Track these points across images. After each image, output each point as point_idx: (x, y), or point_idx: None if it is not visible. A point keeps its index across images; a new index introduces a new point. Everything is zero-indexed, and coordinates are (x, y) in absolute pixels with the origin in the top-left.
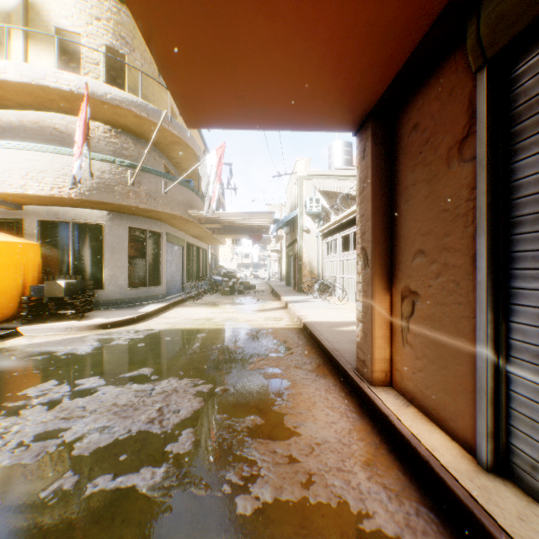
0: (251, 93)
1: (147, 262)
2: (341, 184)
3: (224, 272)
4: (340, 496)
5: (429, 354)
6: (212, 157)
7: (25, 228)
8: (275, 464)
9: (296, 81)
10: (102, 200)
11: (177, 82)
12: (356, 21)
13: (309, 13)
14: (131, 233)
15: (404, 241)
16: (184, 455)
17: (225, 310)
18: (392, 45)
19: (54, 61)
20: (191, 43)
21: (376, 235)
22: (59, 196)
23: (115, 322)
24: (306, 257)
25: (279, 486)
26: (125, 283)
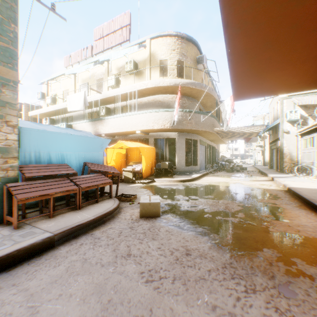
0: (267, 87)
1: (192, 154)
2: None
3: (226, 159)
4: (313, 236)
5: None
6: (228, 101)
7: (149, 142)
8: (281, 226)
9: (290, 80)
10: (178, 128)
11: (236, 91)
12: None
13: (298, 66)
14: (186, 141)
15: None
16: (243, 218)
17: (232, 179)
18: None
19: (159, 74)
20: (247, 82)
21: None
22: (163, 128)
23: (185, 179)
24: (285, 149)
25: (284, 230)
26: (184, 164)
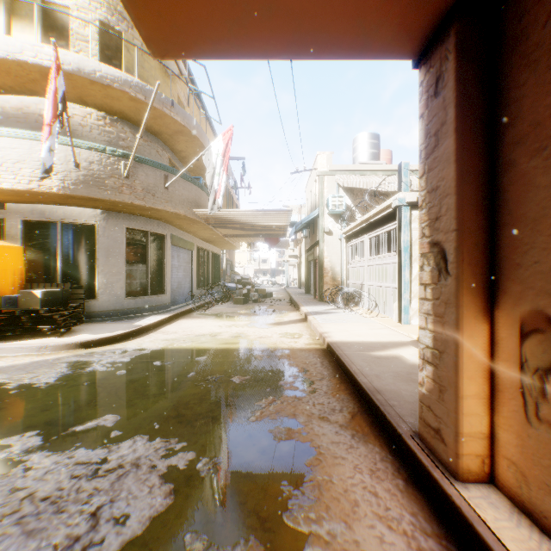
0: None
1: (148, 268)
2: (367, 179)
3: (238, 278)
4: None
5: None
6: (218, 144)
7: (8, 229)
8: None
9: None
10: (90, 196)
11: None
12: None
13: None
14: (130, 235)
15: (529, 226)
16: None
17: (235, 323)
18: None
19: (39, 39)
20: None
21: (463, 219)
22: (39, 191)
23: (101, 339)
24: (327, 262)
25: None
26: (122, 291)
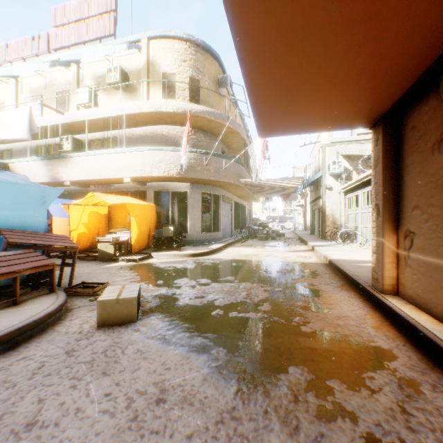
0: (301, 119)
1: (212, 215)
2: (362, 147)
3: (259, 223)
4: (357, 334)
5: (421, 270)
6: (258, 142)
7: (147, 196)
8: (318, 320)
9: (329, 111)
10: (189, 177)
11: (261, 121)
12: (367, 85)
13: (339, 87)
14: (202, 196)
15: (405, 200)
16: (268, 311)
17: (265, 250)
18: (391, 89)
19: (161, 94)
20: (274, 106)
21: (385, 196)
22: (167, 176)
23: (199, 253)
24: (329, 210)
25: (322, 327)
26: (199, 229)
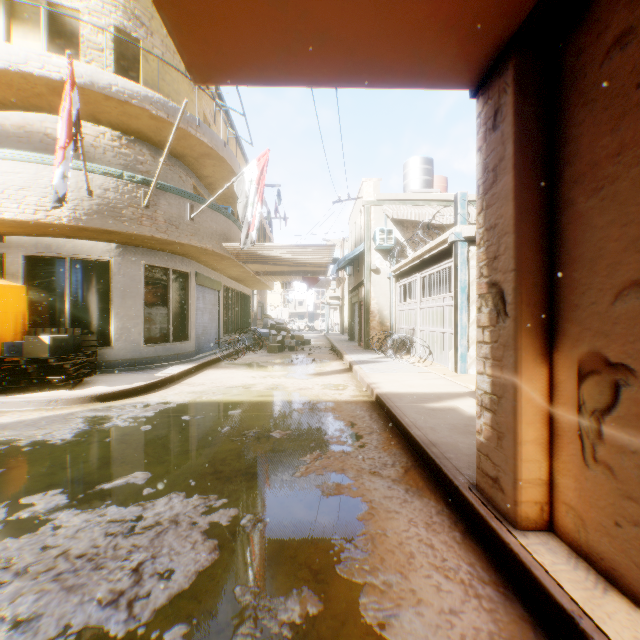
0: None
1: (170, 310)
2: (420, 210)
3: (272, 323)
4: None
5: None
6: (252, 170)
7: (7, 266)
8: None
9: None
10: (105, 228)
11: None
12: None
13: None
14: (149, 273)
15: (587, 267)
16: None
17: (270, 373)
18: None
19: (45, 46)
20: None
21: (522, 259)
22: (46, 222)
23: (119, 391)
24: (374, 304)
25: None
26: (141, 338)
